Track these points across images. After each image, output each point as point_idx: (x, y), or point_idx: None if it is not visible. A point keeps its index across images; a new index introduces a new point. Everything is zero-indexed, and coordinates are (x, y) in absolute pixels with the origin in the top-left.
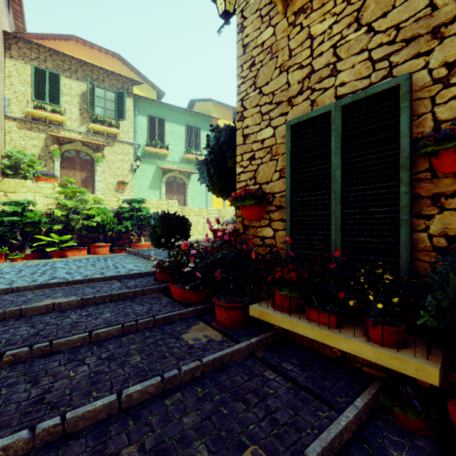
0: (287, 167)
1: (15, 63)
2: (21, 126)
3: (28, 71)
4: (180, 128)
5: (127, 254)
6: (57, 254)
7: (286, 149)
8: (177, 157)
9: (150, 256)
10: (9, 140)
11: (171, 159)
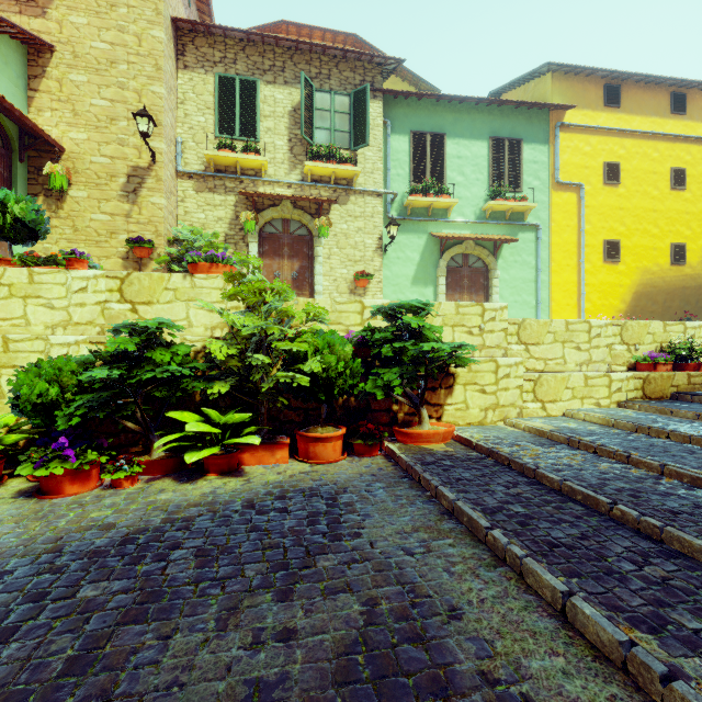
0: None
1: (191, 77)
2: (199, 187)
3: (210, 86)
4: (477, 147)
5: (389, 463)
6: (216, 462)
7: None
8: (471, 210)
9: (514, 556)
10: (183, 213)
11: (457, 217)
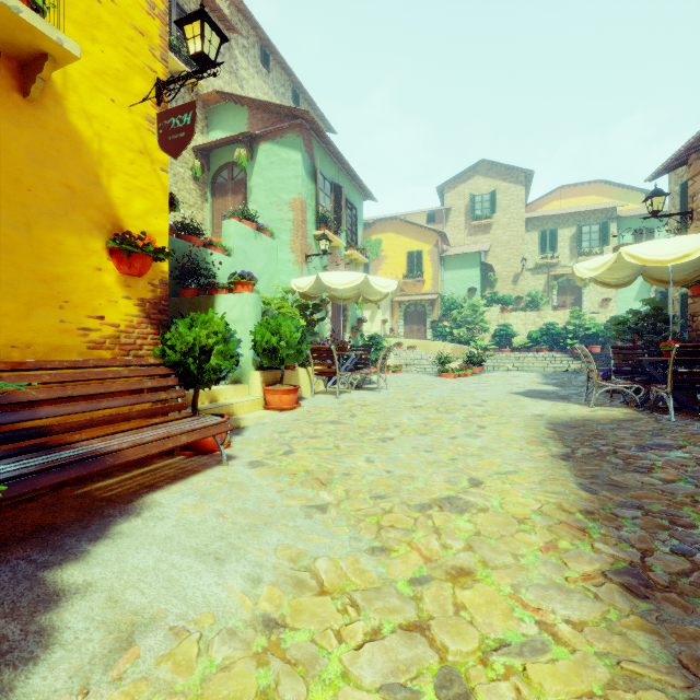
0: (679, 308)
1: (529, 234)
2: (532, 273)
3: (536, 236)
4: None
5: None
6: (570, 350)
7: (679, 302)
8: None
9: None
10: (526, 284)
11: None
